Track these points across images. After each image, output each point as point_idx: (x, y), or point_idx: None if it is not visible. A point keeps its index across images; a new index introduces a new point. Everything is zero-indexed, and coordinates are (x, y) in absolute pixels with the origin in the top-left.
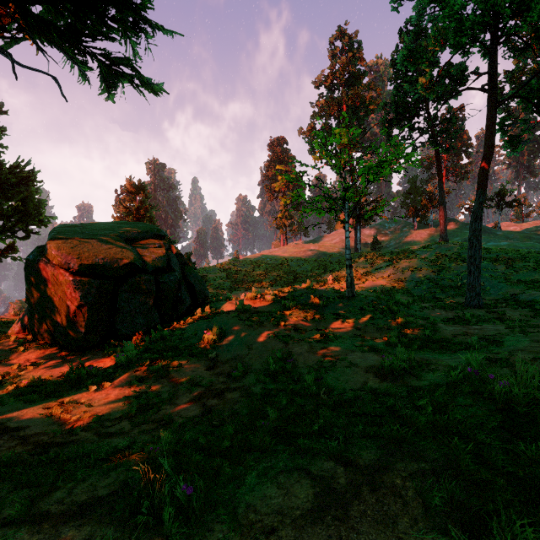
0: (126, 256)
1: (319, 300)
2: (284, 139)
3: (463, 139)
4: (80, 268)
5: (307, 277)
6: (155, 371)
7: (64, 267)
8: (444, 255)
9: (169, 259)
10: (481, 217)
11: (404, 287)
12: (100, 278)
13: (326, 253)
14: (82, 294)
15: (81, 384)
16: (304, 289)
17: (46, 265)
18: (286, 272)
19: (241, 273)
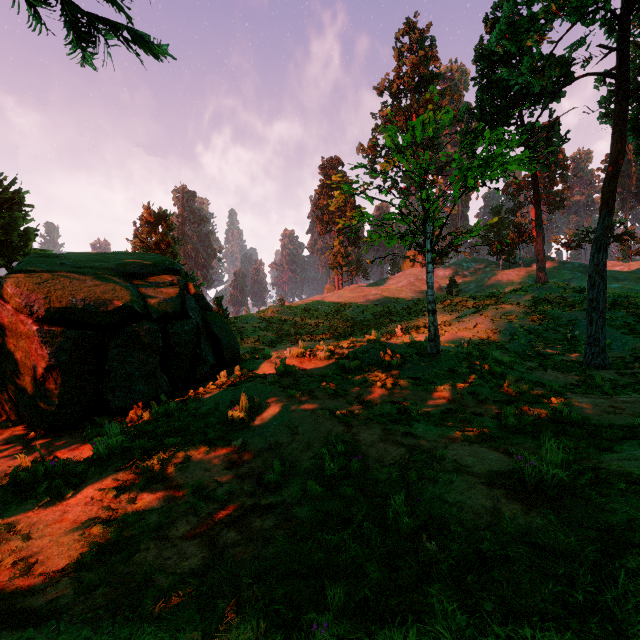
0: (119, 297)
1: (391, 359)
2: (339, 160)
3: (558, 159)
4: (48, 313)
5: (369, 327)
6: (147, 470)
7: (25, 312)
8: (544, 299)
9: (183, 302)
10: (606, 246)
11: (496, 340)
12: (81, 327)
13: (391, 298)
14: (52, 350)
15: (32, 490)
16: (369, 344)
17: (2, 308)
18: (342, 321)
19: (286, 323)
